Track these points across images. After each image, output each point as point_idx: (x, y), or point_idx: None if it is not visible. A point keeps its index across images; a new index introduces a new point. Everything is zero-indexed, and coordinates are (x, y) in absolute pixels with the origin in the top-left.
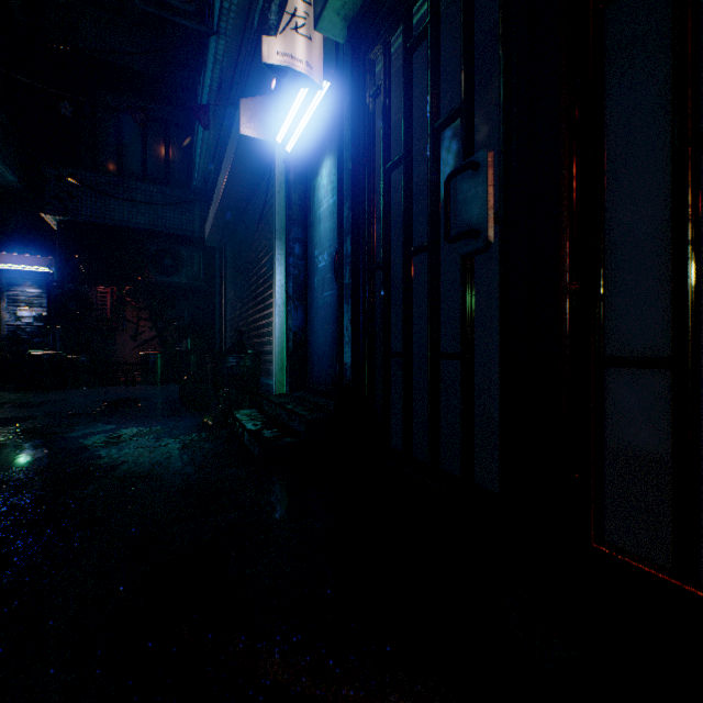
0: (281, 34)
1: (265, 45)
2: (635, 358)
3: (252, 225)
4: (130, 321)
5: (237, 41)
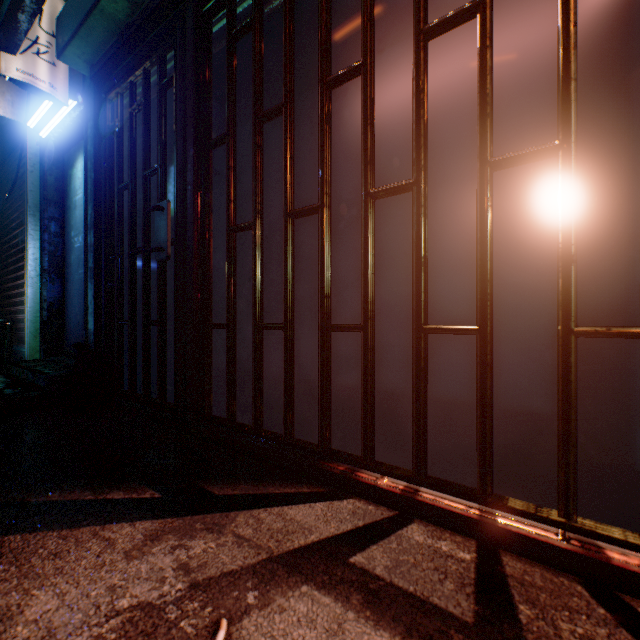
0: (22, 55)
1: (3, 59)
2: (218, 324)
3: (3, 192)
4: None
5: None
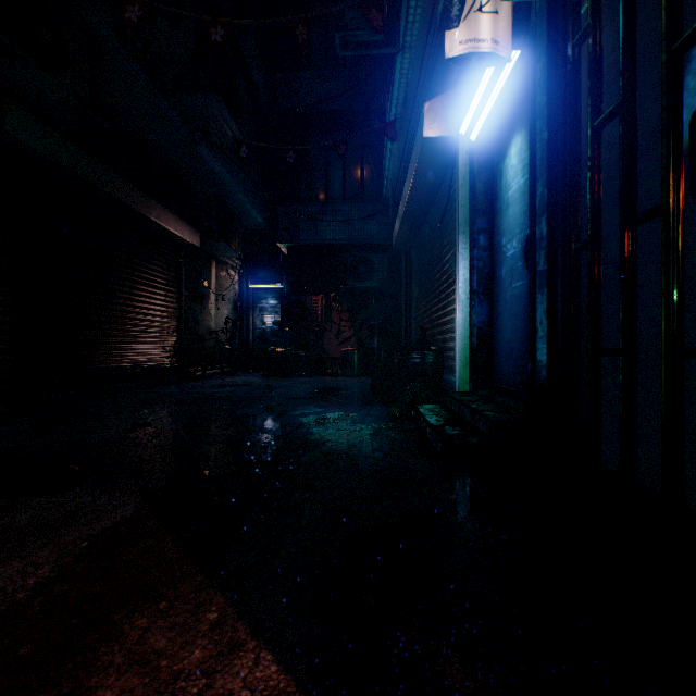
0: (463, 22)
1: (446, 41)
2: None
3: (434, 224)
4: (334, 322)
5: (421, 48)
